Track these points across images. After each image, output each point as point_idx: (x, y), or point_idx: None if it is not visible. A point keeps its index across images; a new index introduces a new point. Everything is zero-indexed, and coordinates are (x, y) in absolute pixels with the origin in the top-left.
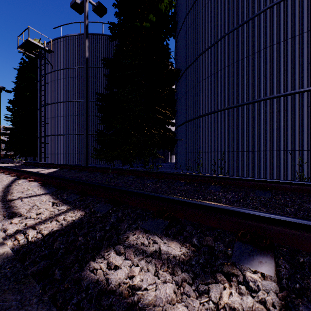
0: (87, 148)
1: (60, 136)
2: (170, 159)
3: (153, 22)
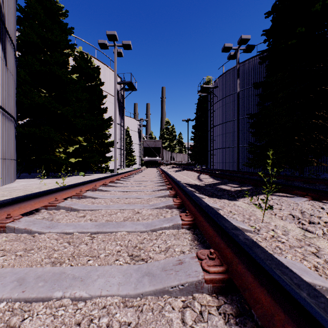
0: (238, 158)
1: (222, 149)
2: None
3: (302, 32)
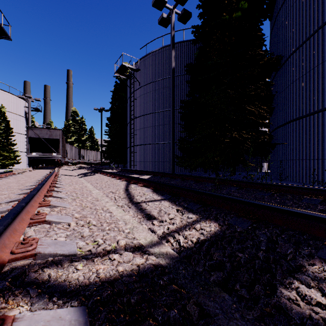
0: (173, 156)
1: (145, 145)
2: (259, 168)
3: (244, 9)
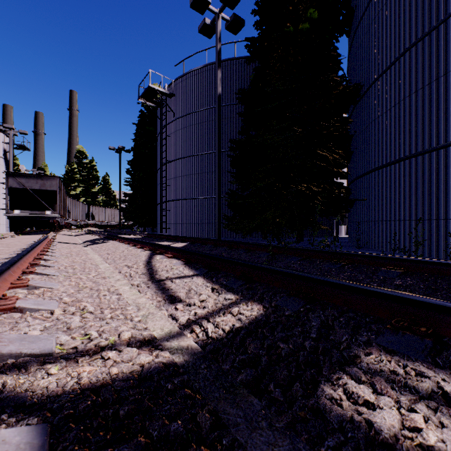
0: (220, 216)
1: (182, 201)
2: (336, 232)
3: (313, 19)
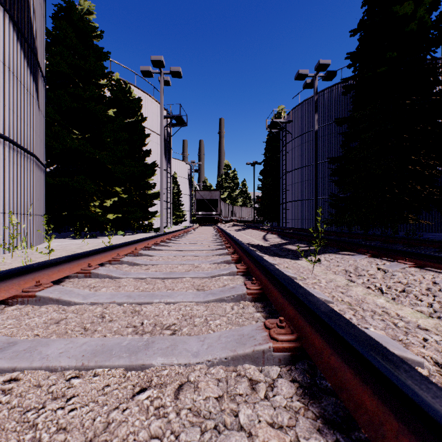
0: (316, 214)
1: (297, 202)
2: None
3: (393, 57)
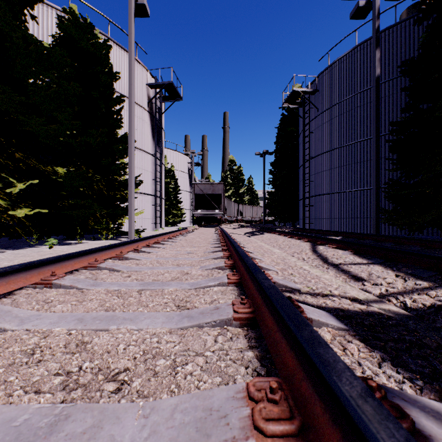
0: (377, 210)
1: (326, 195)
2: None
3: None
